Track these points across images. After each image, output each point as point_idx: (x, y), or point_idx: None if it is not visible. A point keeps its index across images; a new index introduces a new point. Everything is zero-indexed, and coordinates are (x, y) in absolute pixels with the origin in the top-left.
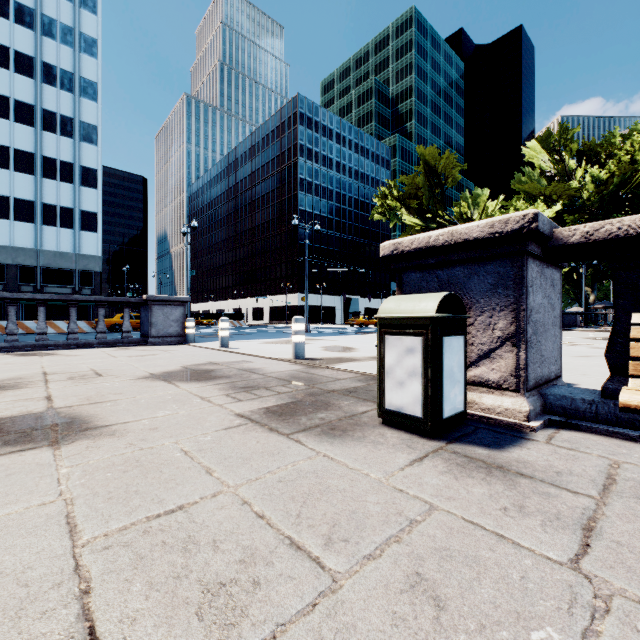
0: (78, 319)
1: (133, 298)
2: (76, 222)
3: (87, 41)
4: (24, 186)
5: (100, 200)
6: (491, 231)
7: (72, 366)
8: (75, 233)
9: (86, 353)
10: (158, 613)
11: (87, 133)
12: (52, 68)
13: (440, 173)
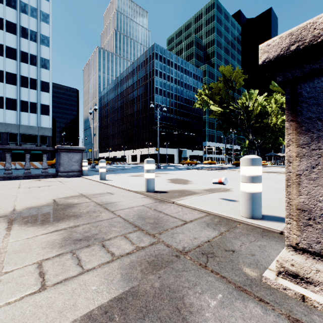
0: (39, 161)
1: (48, 147)
2: (38, 110)
3: (44, 15)
4: (11, 91)
5: (51, 98)
6: None
7: None
8: (38, 116)
9: (6, 184)
10: None
11: (44, 63)
12: (25, 29)
13: (231, 81)
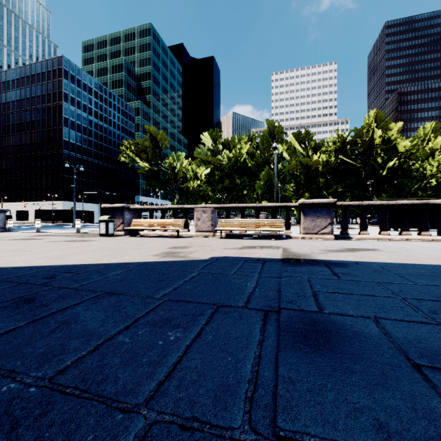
0: None
1: None
2: None
3: None
4: None
5: None
6: (119, 206)
7: None
8: None
9: None
10: (77, 240)
11: None
12: None
13: (158, 141)
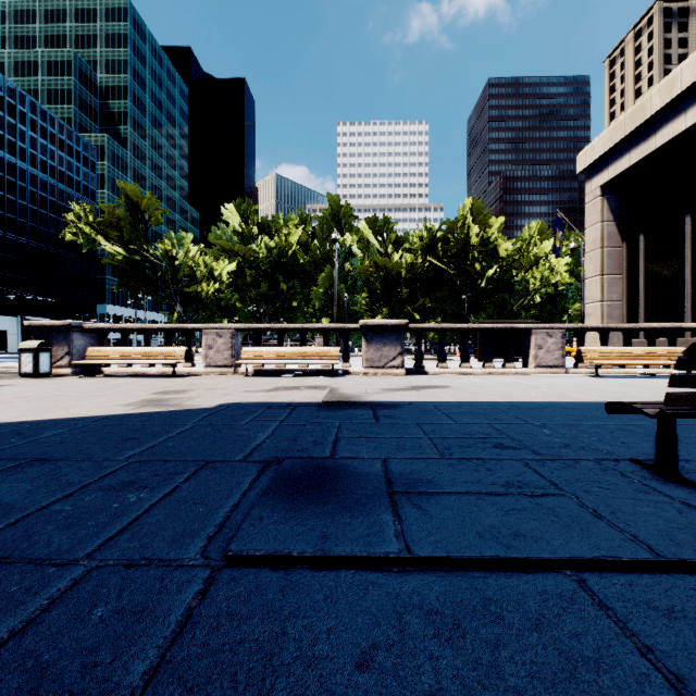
0: None
1: None
2: None
3: None
4: None
5: None
6: (62, 324)
7: None
8: None
9: None
10: None
11: None
12: None
13: (143, 211)
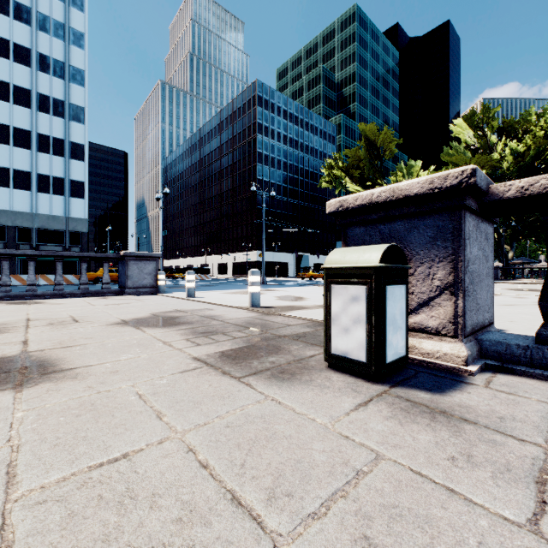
0: (68, 273)
1: (112, 254)
2: (66, 190)
3: (76, 35)
4: (22, 159)
5: (87, 171)
6: (431, 187)
7: (54, 313)
8: (65, 199)
9: (69, 302)
10: None
11: (76, 113)
12: (46, 58)
13: (379, 147)
